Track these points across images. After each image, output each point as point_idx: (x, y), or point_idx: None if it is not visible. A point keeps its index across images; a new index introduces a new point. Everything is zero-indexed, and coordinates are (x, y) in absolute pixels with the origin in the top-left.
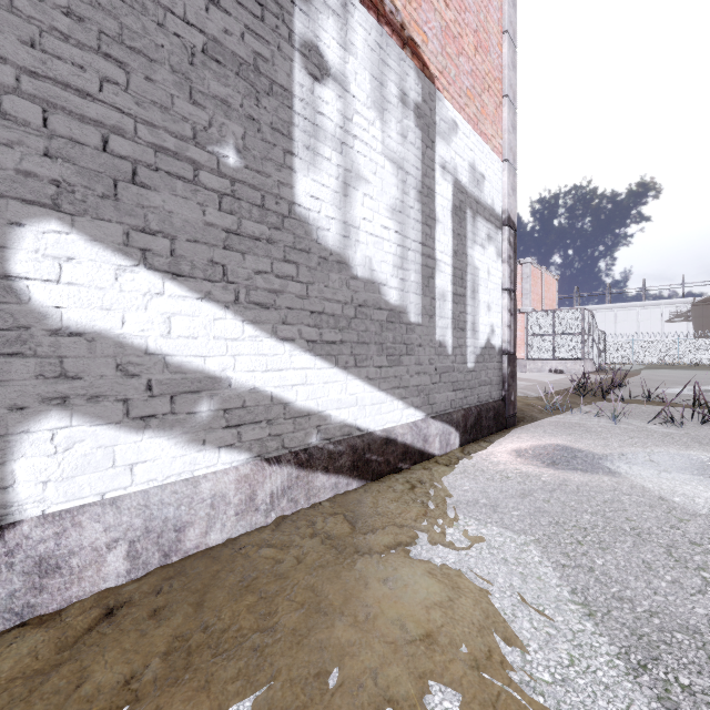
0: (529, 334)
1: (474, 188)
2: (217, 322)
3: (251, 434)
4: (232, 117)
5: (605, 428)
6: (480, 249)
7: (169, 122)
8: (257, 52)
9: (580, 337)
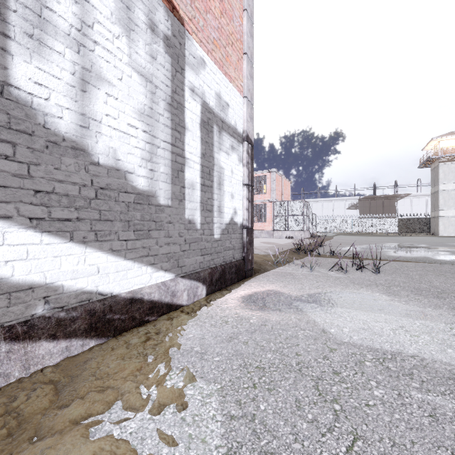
0: (275, 215)
1: (220, 111)
2: None
3: None
4: None
5: (304, 276)
6: (225, 154)
7: None
8: None
9: (302, 217)
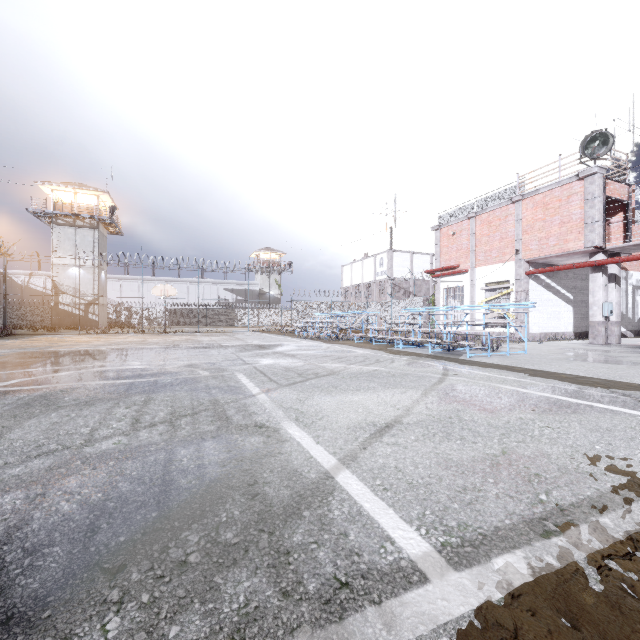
0: None
1: (637, 284)
2: None
3: None
4: None
5: None
6: (638, 296)
7: None
8: None
9: None
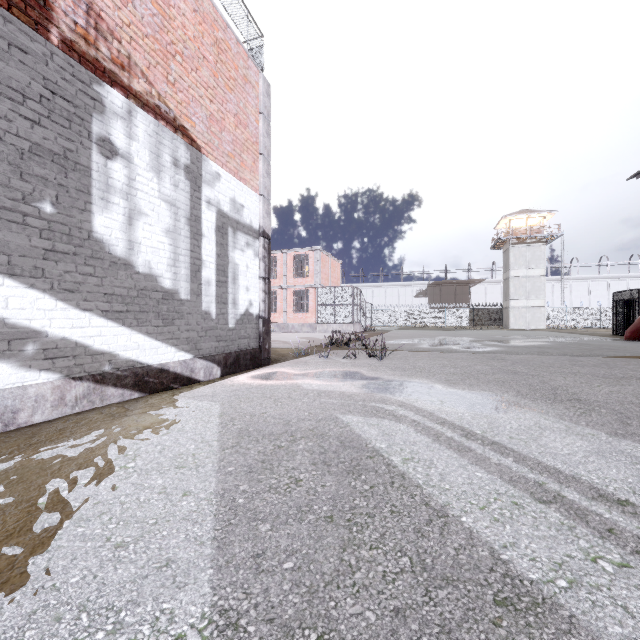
0: (319, 304)
1: (235, 213)
2: (39, 300)
3: (62, 363)
4: (49, 185)
5: (316, 362)
6: (240, 252)
7: (7, 192)
8: (66, 147)
9: (351, 307)
